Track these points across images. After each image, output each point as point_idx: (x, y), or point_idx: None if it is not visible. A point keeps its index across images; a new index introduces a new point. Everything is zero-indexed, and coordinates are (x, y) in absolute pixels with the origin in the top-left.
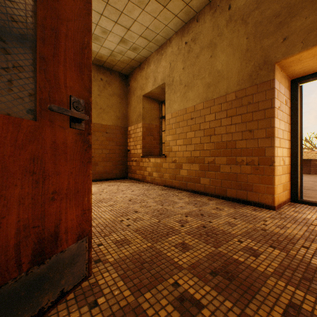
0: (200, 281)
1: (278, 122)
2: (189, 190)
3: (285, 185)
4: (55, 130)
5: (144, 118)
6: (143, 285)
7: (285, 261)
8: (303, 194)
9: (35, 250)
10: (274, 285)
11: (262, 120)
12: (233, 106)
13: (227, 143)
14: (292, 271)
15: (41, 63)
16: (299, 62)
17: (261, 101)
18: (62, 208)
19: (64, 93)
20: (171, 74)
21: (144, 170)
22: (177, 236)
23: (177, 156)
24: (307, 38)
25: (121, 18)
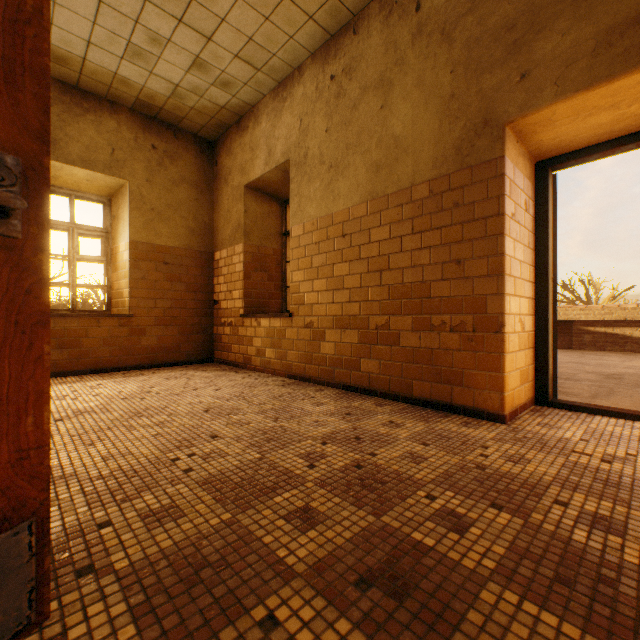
0: (331, 606)
1: (512, 244)
2: (340, 386)
3: (525, 372)
4: None
5: (249, 234)
6: (187, 632)
7: (520, 539)
8: (558, 388)
9: None
10: (496, 603)
11: (481, 240)
12: (425, 210)
13: (414, 287)
14: (534, 562)
15: None
16: (550, 124)
17: (479, 201)
18: None
19: None
20: (303, 141)
21: (248, 344)
22: (296, 491)
23: (315, 315)
24: (565, 76)
25: (190, 12)
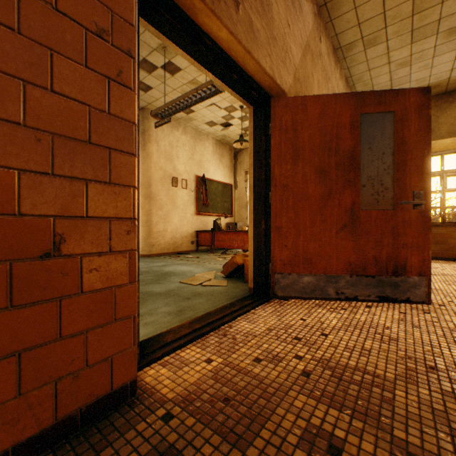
0: None
1: None
2: None
3: None
4: (403, 212)
5: None
6: None
7: None
8: None
9: (393, 269)
10: None
11: None
12: None
13: None
14: None
15: (396, 182)
16: None
17: None
18: (407, 253)
19: (408, 191)
20: None
21: None
22: None
23: None
24: None
25: None
